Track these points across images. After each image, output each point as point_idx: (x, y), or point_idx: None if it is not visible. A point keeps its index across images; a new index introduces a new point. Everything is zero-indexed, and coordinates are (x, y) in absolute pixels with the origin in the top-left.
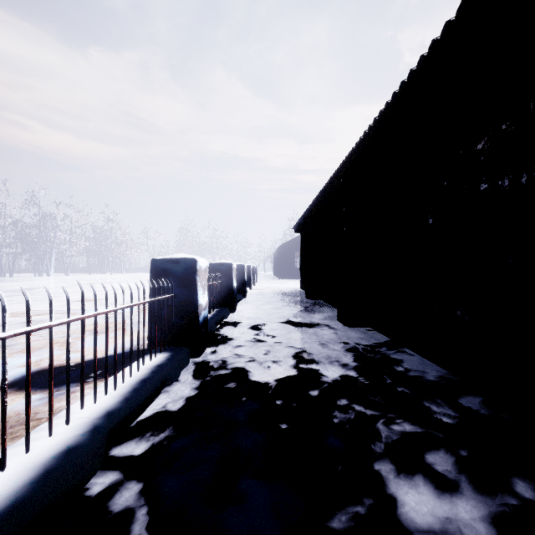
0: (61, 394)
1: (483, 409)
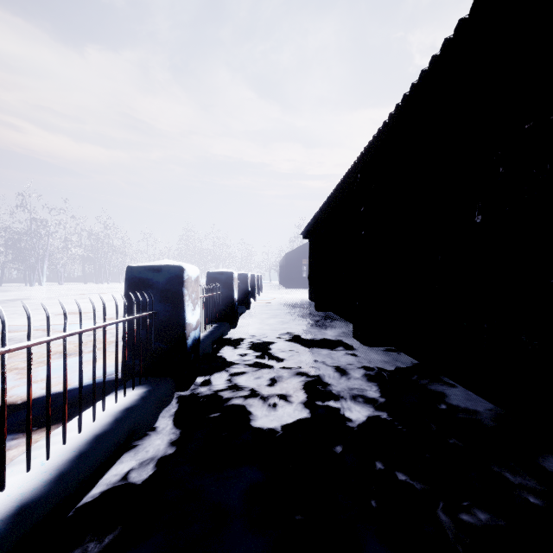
0: None
1: None
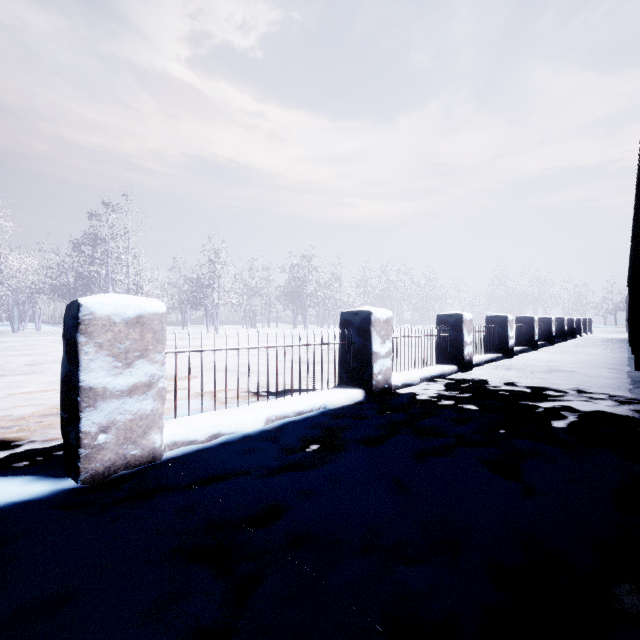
0: None
1: None
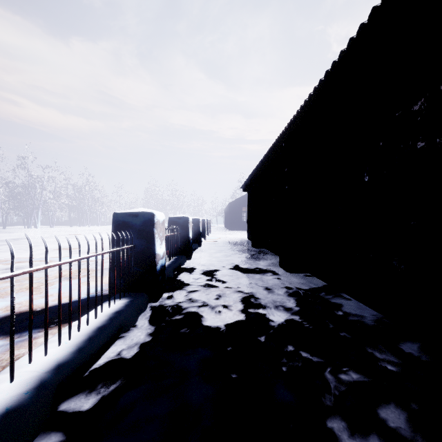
0: (22, 340)
1: (423, 355)
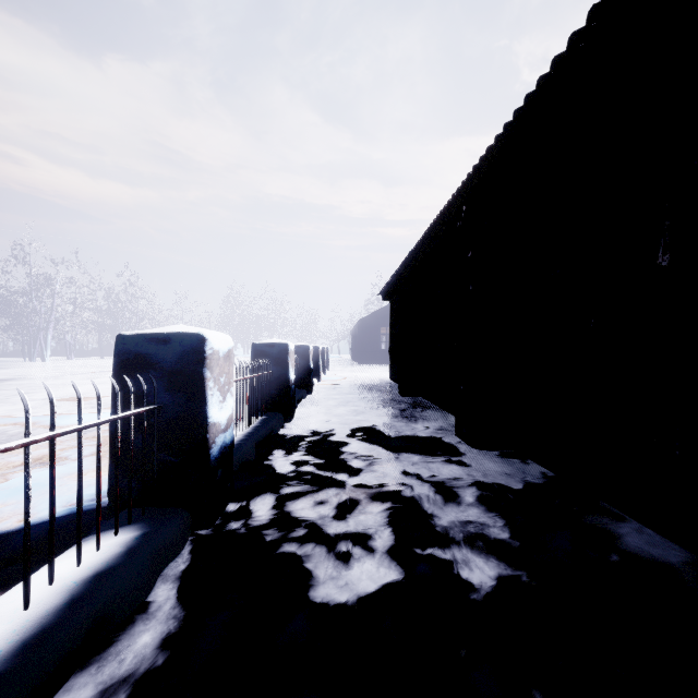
0: None
1: None
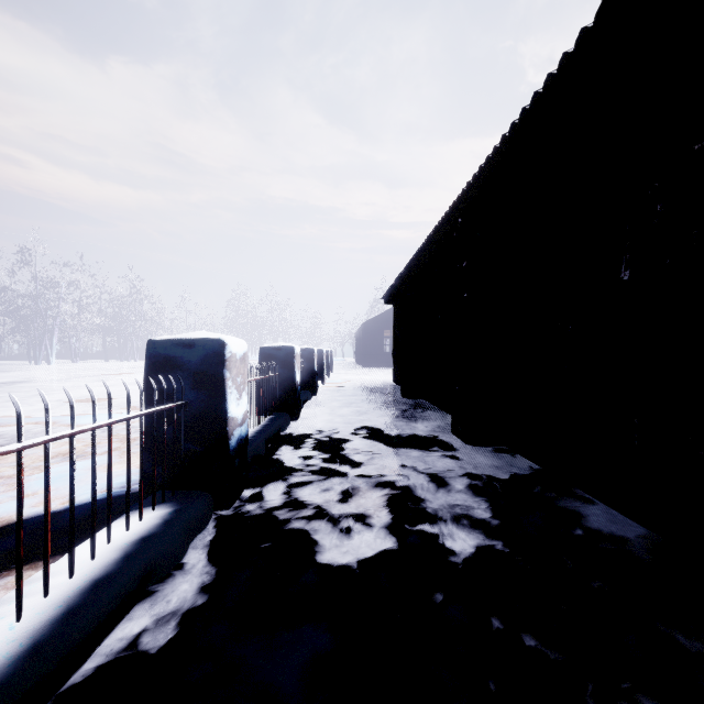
0: None
1: None
